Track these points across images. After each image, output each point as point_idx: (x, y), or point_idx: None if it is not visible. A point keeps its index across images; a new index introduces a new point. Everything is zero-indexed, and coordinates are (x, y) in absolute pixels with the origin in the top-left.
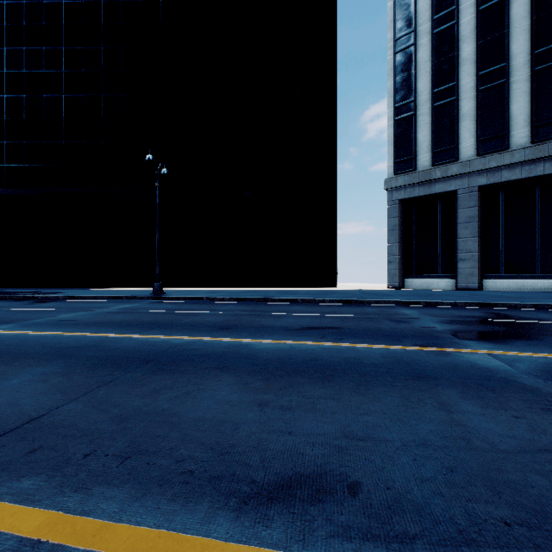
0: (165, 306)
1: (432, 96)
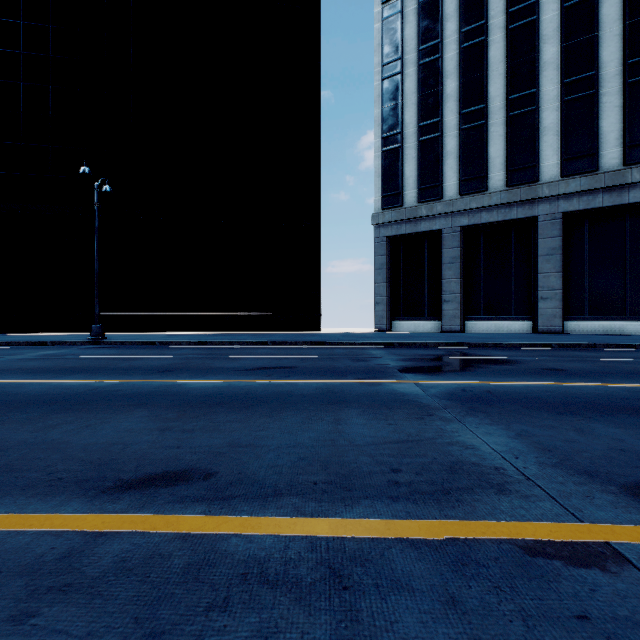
0: (102, 352)
1: (418, 129)
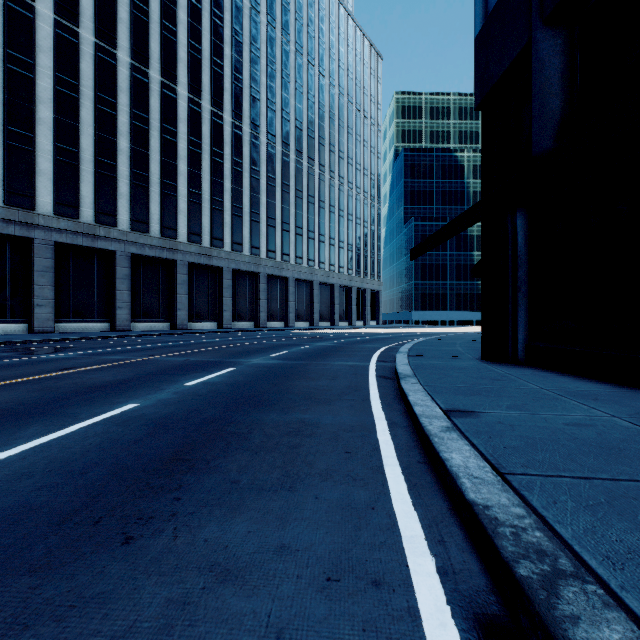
0: None
1: None
